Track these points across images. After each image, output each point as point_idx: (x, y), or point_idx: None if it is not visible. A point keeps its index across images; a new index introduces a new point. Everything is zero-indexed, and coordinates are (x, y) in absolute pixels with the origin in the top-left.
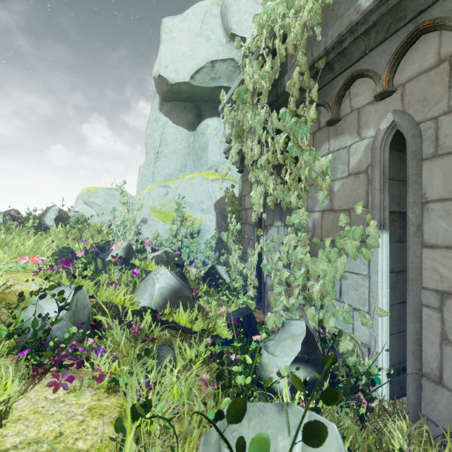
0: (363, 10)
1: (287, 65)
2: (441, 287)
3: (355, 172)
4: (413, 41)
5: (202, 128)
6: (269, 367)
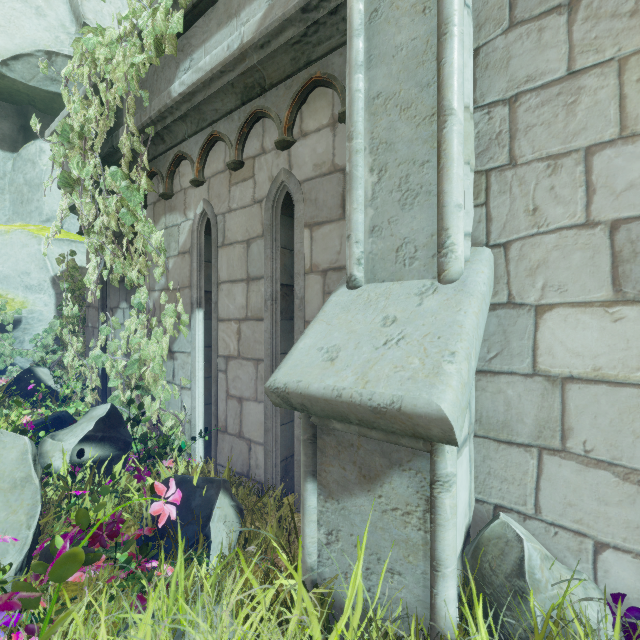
0: (173, 98)
1: (124, 116)
2: (227, 353)
3: (183, 252)
4: (212, 143)
5: (31, 153)
6: (50, 453)
